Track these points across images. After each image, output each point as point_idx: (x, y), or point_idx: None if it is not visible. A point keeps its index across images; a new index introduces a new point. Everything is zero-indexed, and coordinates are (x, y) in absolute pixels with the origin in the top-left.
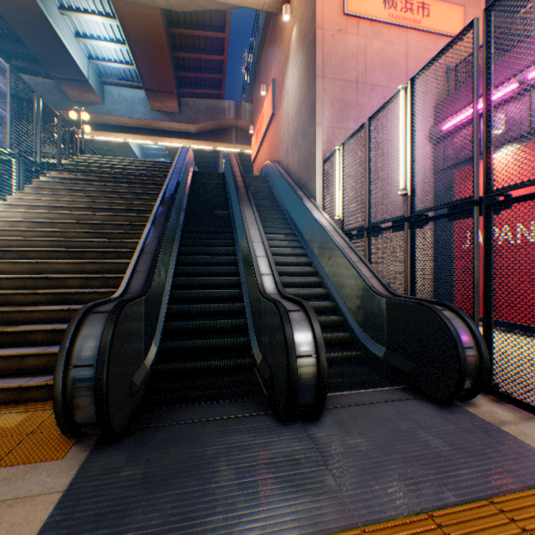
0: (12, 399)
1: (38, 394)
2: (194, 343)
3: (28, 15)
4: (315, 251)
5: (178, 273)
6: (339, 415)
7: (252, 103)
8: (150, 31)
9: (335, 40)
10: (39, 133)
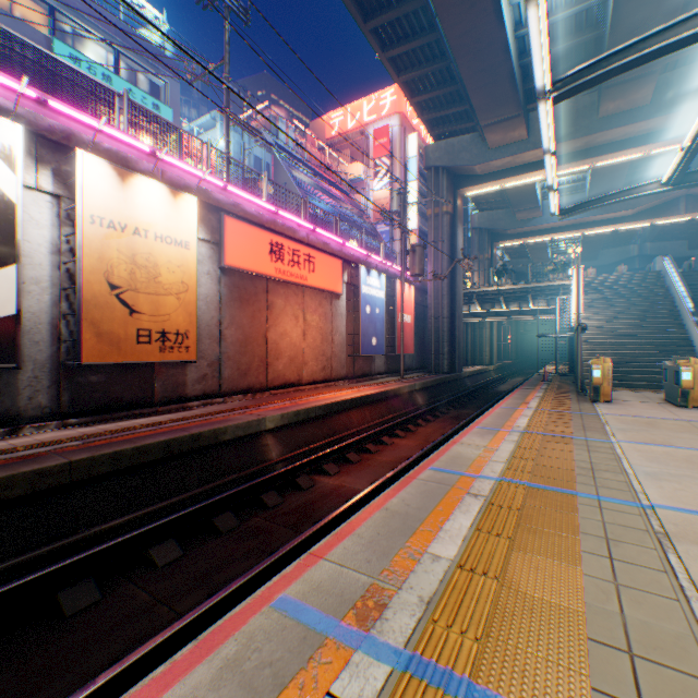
0: None
1: None
2: None
3: (522, 189)
4: None
5: None
6: None
7: None
8: (615, 166)
9: None
10: None
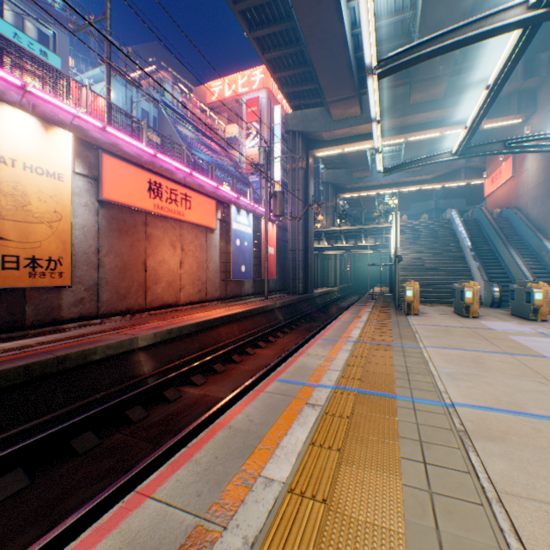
0: None
1: None
2: None
3: (357, 154)
4: (549, 267)
5: None
6: None
7: None
8: (420, 142)
9: None
10: None
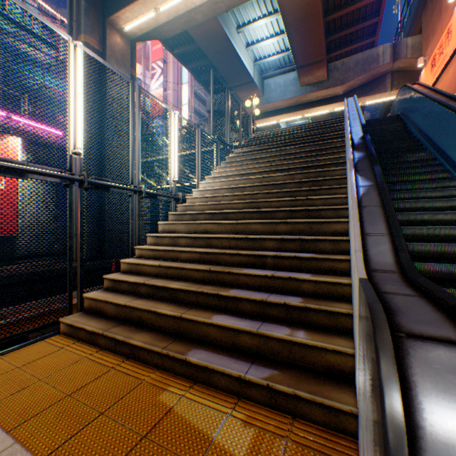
0: (230, 387)
1: (256, 393)
2: None
3: (218, 45)
4: None
5: None
6: None
7: (414, 34)
8: (306, 4)
9: None
10: (228, 120)
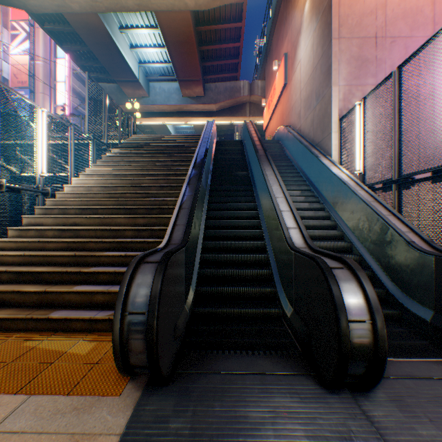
0: (85, 327)
1: (102, 326)
2: (224, 289)
3: (99, 38)
4: (334, 205)
5: (207, 226)
6: (394, 390)
7: (263, 80)
8: (182, 32)
9: (352, 0)
10: (106, 121)
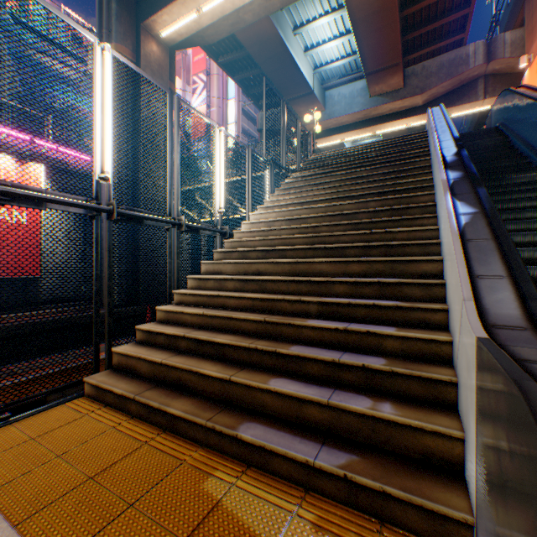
0: (294, 475)
1: (328, 486)
2: None
3: (271, 50)
4: None
5: None
6: None
7: (514, 28)
8: None
9: None
10: (283, 139)
